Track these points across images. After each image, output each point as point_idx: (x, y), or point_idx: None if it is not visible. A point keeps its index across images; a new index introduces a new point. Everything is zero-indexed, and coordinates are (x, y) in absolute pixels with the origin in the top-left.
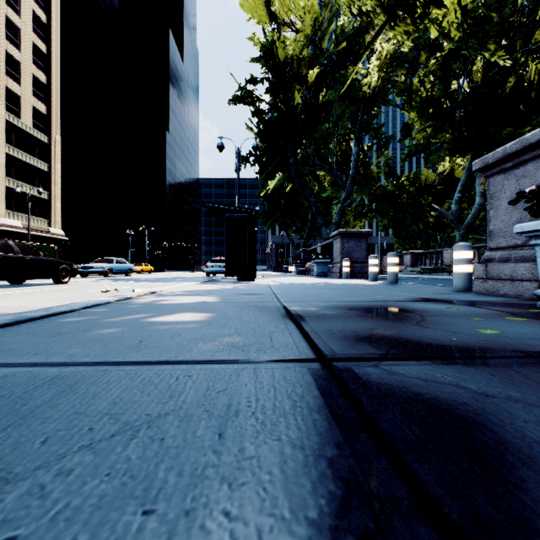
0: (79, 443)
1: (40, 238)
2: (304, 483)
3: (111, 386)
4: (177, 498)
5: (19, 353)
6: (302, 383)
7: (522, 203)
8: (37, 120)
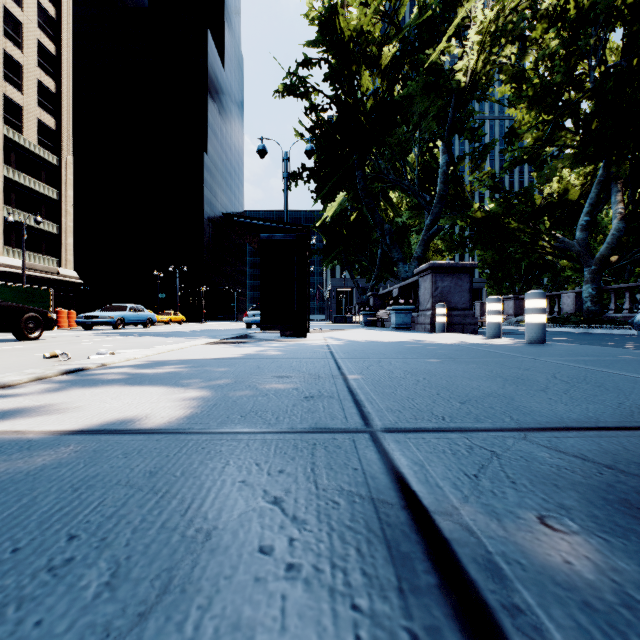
0: None
1: (48, 281)
2: None
3: None
4: None
5: None
6: None
7: None
8: (44, 136)
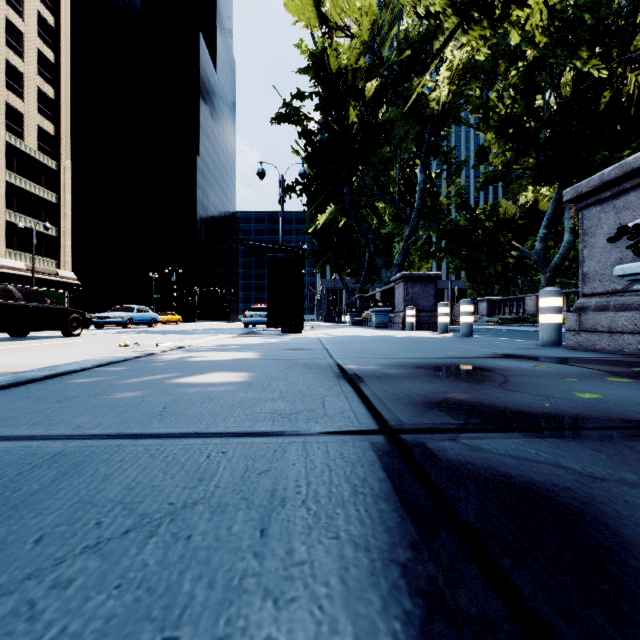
0: (83, 542)
1: (47, 282)
2: (371, 598)
3: (127, 466)
4: (207, 620)
5: (15, 422)
6: (363, 462)
7: (623, 240)
8: (43, 142)
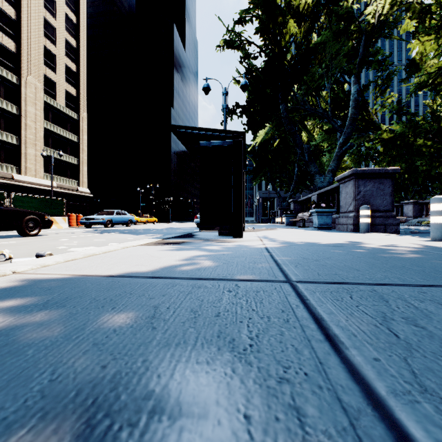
0: None
1: (71, 195)
2: None
3: None
4: None
5: None
6: None
7: None
8: (69, 101)
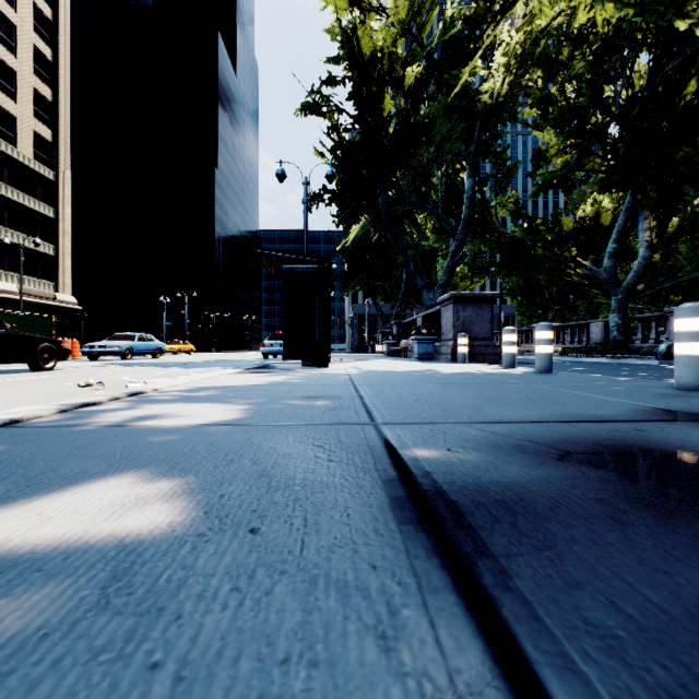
0: None
1: (44, 307)
2: None
3: None
4: None
5: None
6: None
7: None
8: (39, 149)
